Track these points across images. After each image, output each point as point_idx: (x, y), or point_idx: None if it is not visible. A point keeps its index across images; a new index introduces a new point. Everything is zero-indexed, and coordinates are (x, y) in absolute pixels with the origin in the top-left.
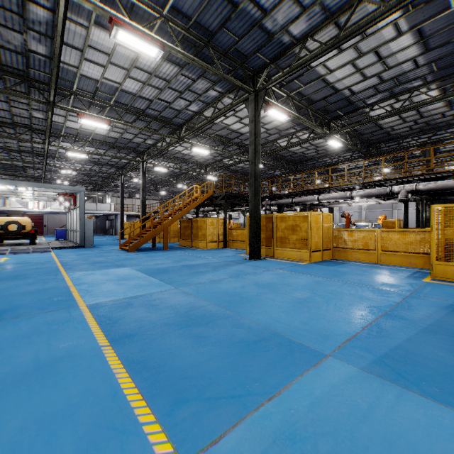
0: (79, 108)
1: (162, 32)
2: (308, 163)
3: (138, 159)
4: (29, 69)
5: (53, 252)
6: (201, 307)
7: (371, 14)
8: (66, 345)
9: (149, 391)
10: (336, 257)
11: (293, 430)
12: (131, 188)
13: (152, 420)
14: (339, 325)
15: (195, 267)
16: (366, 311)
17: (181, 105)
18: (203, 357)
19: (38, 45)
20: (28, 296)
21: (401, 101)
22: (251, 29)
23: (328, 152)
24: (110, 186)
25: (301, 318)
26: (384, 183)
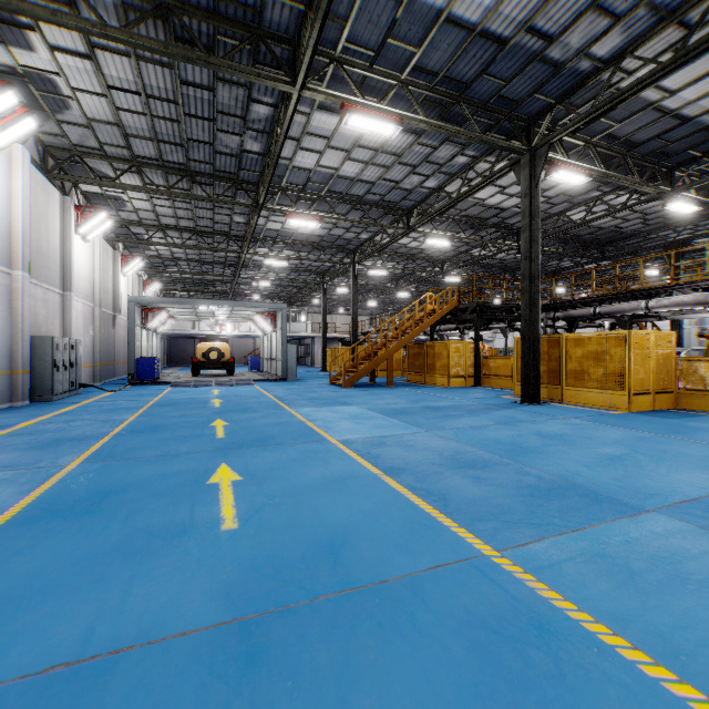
0: (284, 205)
1: (397, 98)
2: (628, 242)
3: (348, 261)
4: (240, 170)
5: (257, 386)
6: (468, 452)
7: None
8: (343, 470)
9: (443, 509)
10: (682, 405)
11: (602, 552)
12: (332, 300)
13: (456, 526)
14: (672, 486)
15: (442, 409)
16: None
17: (413, 182)
18: (488, 493)
19: (253, 144)
20: (272, 427)
21: None
22: (526, 66)
23: (668, 220)
24: (305, 299)
25: (611, 475)
26: None
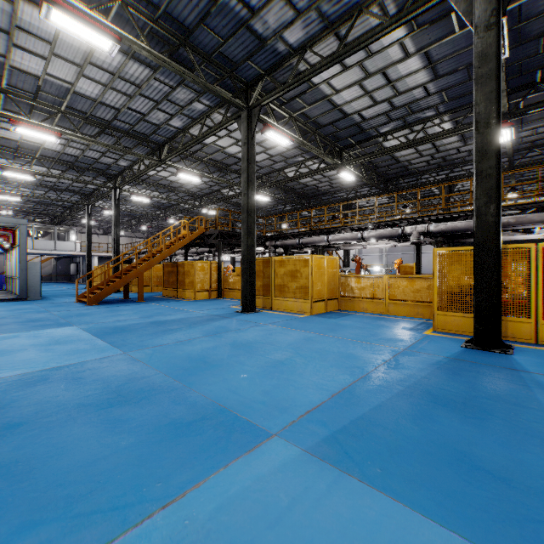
0: (15, 112)
1: (121, 20)
2: (323, 198)
3: (109, 185)
4: None
5: None
6: (143, 378)
7: (374, 29)
8: None
9: None
10: (343, 307)
11: None
12: (106, 222)
13: None
14: (307, 393)
15: (167, 323)
16: (346, 373)
17: (159, 118)
18: (105, 450)
19: None
20: None
21: (415, 132)
22: (237, 30)
23: (343, 186)
24: (76, 219)
25: (265, 387)
26: (397, 223)
